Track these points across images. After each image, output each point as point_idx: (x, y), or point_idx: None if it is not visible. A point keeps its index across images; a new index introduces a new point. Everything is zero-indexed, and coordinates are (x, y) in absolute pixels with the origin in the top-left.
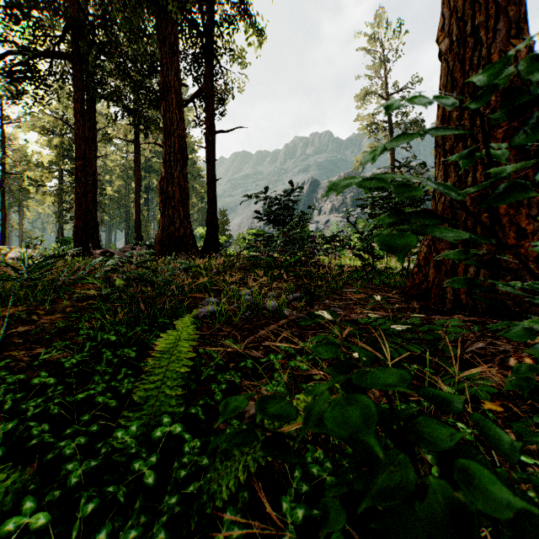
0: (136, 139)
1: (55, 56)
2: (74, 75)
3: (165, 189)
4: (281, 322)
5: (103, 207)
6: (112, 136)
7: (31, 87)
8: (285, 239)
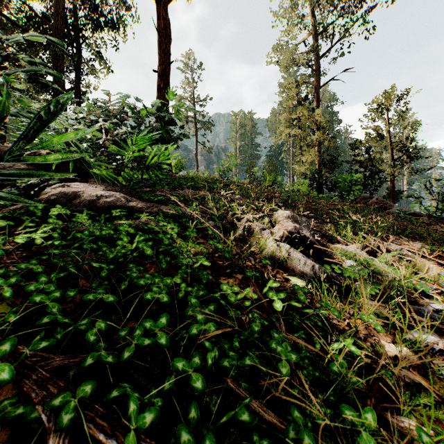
0: None
1: None
2: None
3: None
4: None
5: None
6: None
7: None
8: None
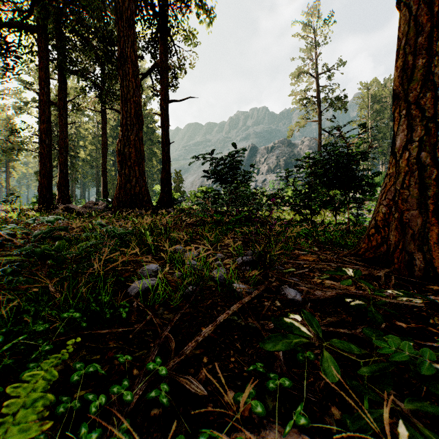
0: (102, 109)
1: (20, 27)
2: (39, 46)
3: (122, 151)
4: (232, 310)
5: (76, 168)
6: (82, 106)
7: (2, 58)
8: (232, 197)
